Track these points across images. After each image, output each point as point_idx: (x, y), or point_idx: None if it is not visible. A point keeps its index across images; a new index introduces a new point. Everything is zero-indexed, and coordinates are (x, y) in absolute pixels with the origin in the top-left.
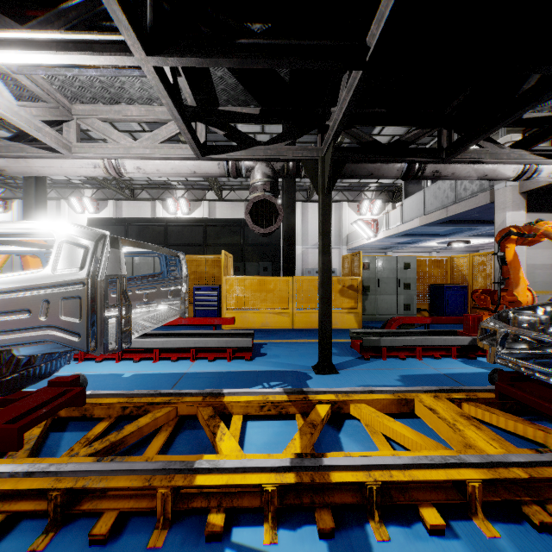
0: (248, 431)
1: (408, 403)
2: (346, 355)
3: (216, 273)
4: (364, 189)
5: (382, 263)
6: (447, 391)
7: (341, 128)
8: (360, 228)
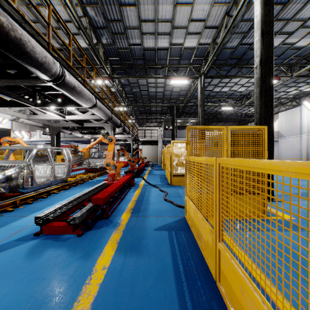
0: None
1: None
2: None
3: None
4: None
5: None
6: None
7: None
8: (20, 134)
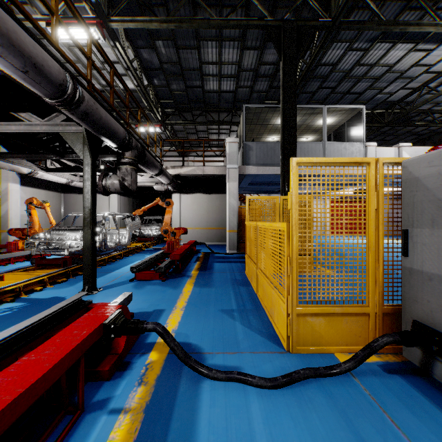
0: None
1: (3, 278)
2: None
3: None
4: None
5: None
6: (17, 270)
7: None
8: None
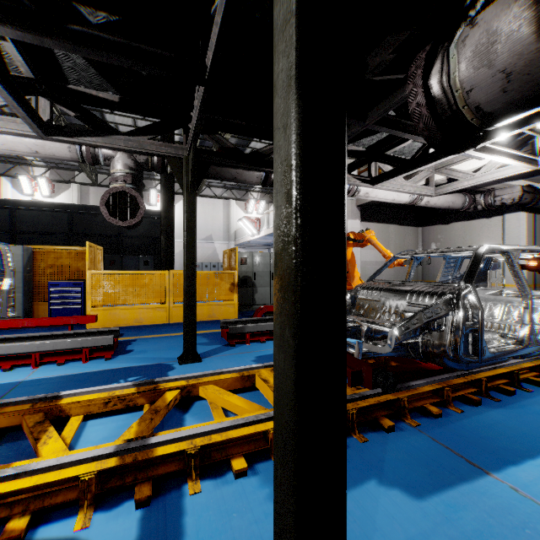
0: (88, 430)
1: (250, 378)
2: (215, 344)
3: (82, 267)
4: (251, 189)
5: (258, 258)
6: None
7: (199, 133)
8: (245, 226)
